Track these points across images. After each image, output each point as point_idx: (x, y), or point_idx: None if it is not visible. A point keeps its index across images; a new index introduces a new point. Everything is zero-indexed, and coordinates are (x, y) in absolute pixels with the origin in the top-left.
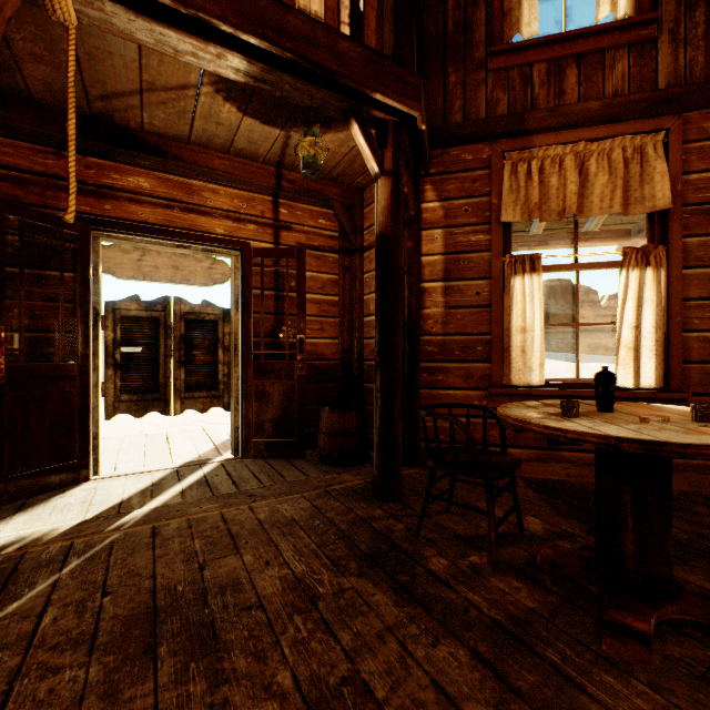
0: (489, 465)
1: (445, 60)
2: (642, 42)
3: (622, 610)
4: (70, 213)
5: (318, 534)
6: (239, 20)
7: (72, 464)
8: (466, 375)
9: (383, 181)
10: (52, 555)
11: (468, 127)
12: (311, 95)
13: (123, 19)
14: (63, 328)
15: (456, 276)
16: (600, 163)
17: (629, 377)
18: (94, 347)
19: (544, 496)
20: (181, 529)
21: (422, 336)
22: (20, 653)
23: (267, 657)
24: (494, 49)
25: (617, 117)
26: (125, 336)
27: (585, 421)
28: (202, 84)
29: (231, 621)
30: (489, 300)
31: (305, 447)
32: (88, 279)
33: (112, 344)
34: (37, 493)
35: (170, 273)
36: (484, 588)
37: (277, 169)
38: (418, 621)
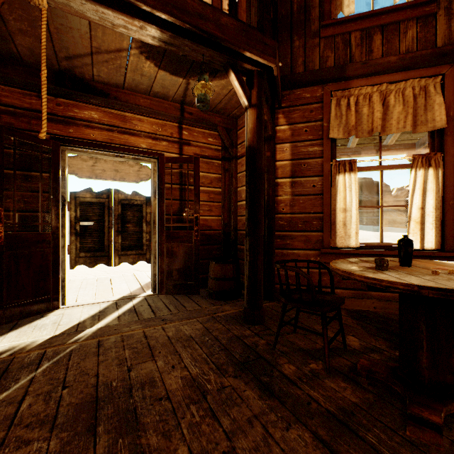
0: (323, 302)
1: (292, 31)
2: (426, 16)
3: (420, 406)
4: (43, 133)
5: (208, 346)
6: (154, 2)
7: (48, 298)
8: (306, 240)
9: (250, 111)
10: (31, 359)
11: (307, 75)
12: (202, 54)
13: (77, 3)
14: (42, 210)
15: (299, 175)
16: (397, 98)
17: (417, 242)
18: (62, 222)
19: (359, 322)
20: (117, 342)
21: (276, 214)
22: (5, 430)
23: (172, 435)
24: (324, 23)
25: (408, 66)
26: (83, 215)
27: (393, 273)
28: (131, 48)
29: (147, 409)
30: (321, 190)
31: (199, 287)
32: (58, 177)
33: (74, 220)
34: (25, 316)
35: (112, 174)
36: (321, 387)
37: (181, 105)
38: (276, 411)
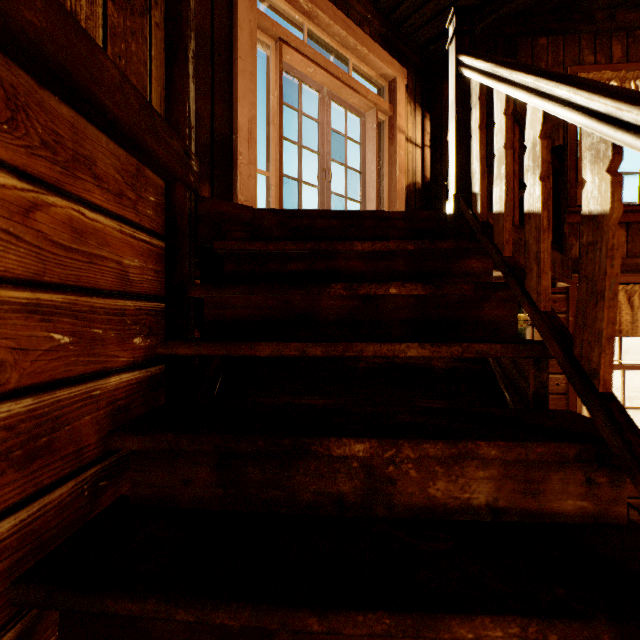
0: None
1: None
2: None
3: None
4: None
5: None
6: None
7: None
8: None
9: None
10: None
11: None
12: None
13: None
14: None
15: None
16: None
17: None
18: None
19: None
20: None
21: None
22: None
23: None
24: (571, 209)
25: None
26: None
27: None
28: None
29: None
30: (565, 389)
31: None
32: None
33: None
34: None
35: None
36: None
37: None
38: None
